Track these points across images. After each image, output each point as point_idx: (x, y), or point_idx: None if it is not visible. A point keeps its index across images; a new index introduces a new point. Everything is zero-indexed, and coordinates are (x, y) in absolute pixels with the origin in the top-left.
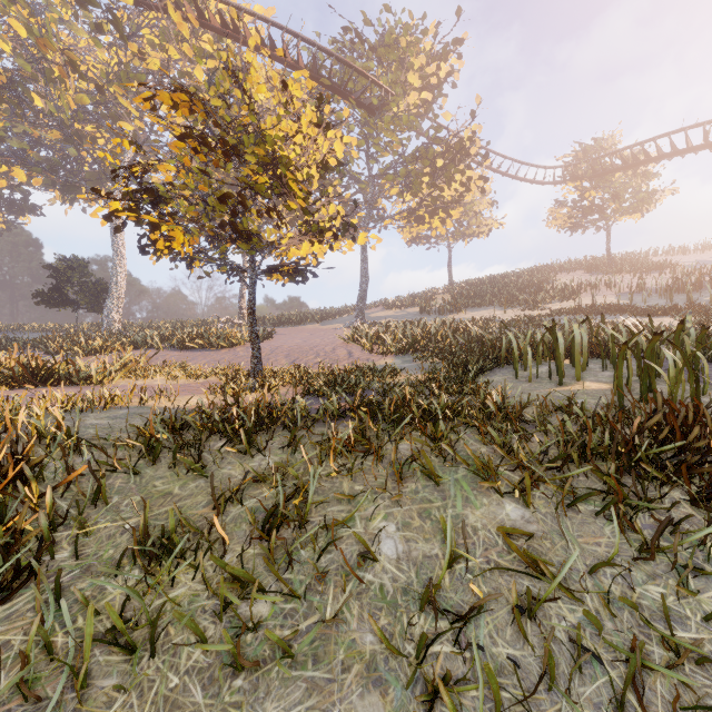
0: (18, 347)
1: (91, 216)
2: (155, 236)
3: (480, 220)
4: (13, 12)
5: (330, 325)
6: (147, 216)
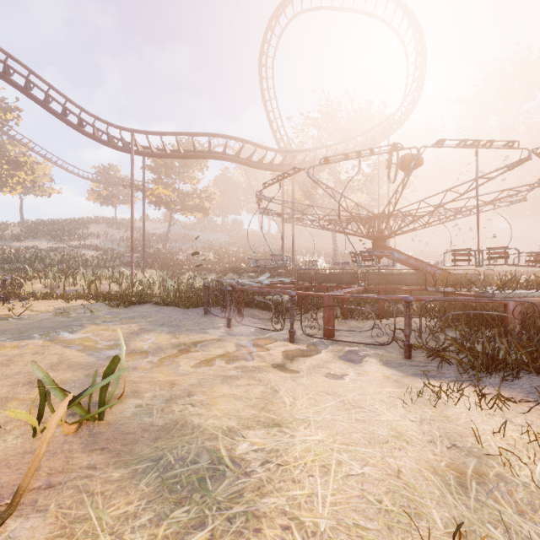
0: None
1: None
2: None
3: (42, 189)
4: None
5: None
6: None
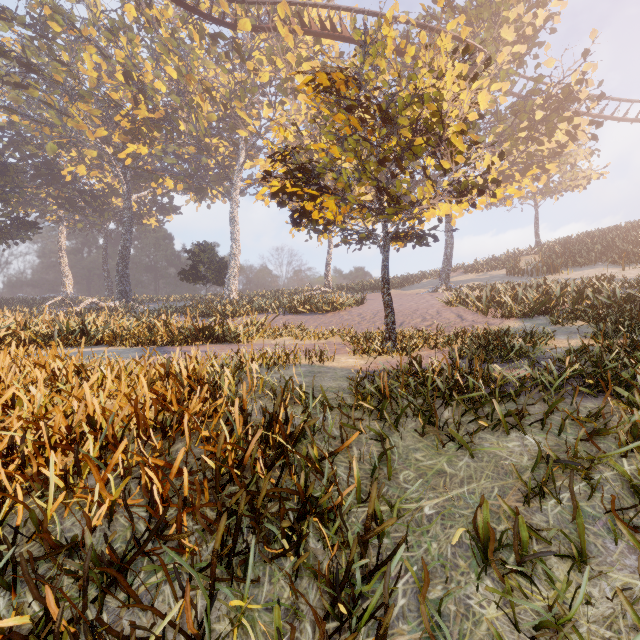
0: (172, 313)
1: (256, 197)
2: (310, 209)
3: (576, 173)
4: (168, 61)
5: (412, 290)
6: (308, 190)
